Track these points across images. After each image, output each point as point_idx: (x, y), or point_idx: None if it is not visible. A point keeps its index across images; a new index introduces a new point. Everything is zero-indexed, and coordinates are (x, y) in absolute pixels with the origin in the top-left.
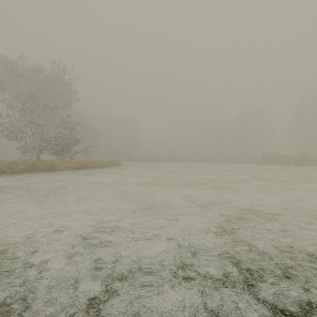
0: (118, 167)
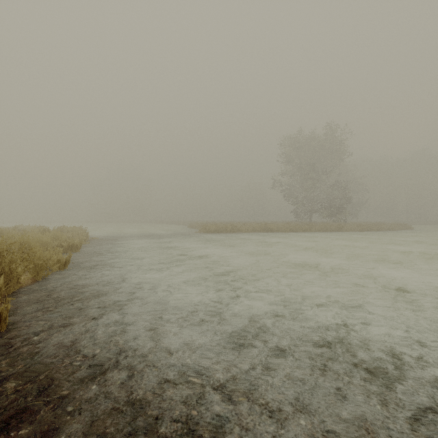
0: (411, 231)
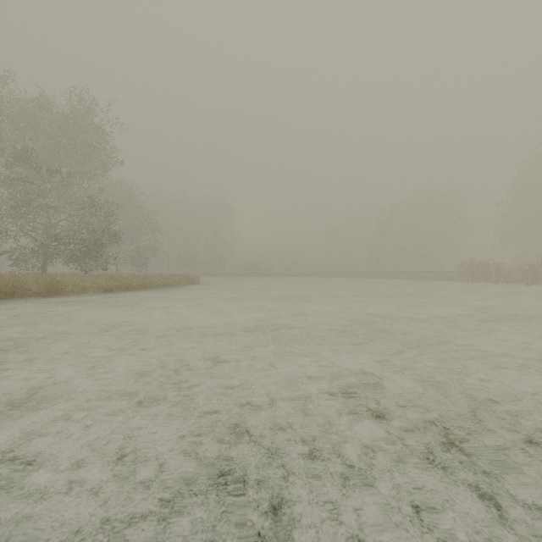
0: (193, 287)
